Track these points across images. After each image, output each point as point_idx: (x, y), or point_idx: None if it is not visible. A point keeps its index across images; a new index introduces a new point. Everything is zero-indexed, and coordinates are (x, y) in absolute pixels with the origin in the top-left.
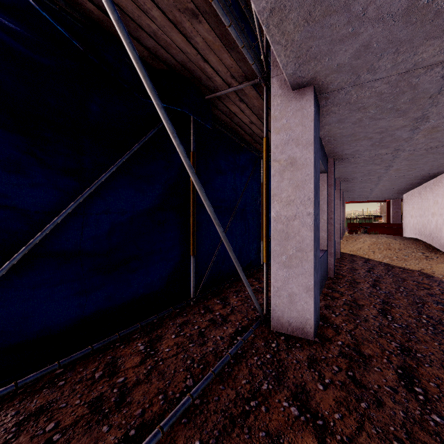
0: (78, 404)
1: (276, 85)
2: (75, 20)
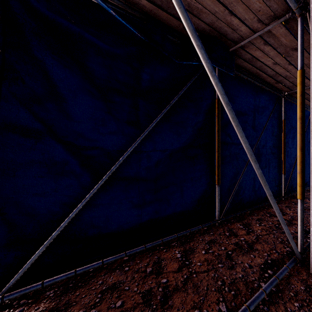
0: (135, 291)
1: None
2: (135, 17)
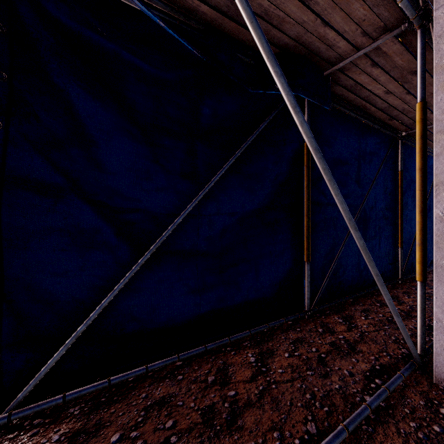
0: (192, 408)
1: (443, 18)
2: (192, 28)
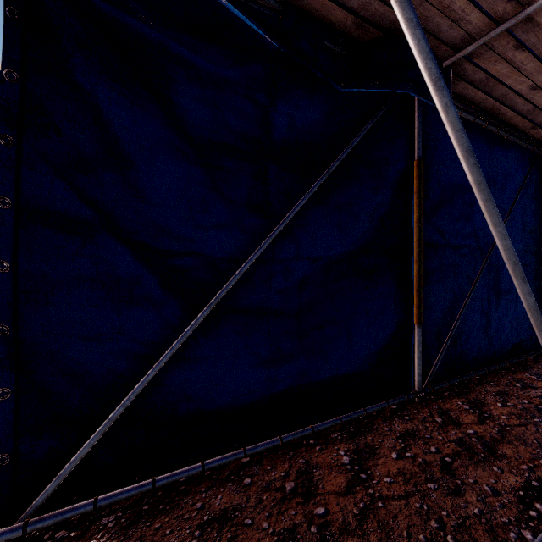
0: (265, 530)
1: None
2: (262, 8)
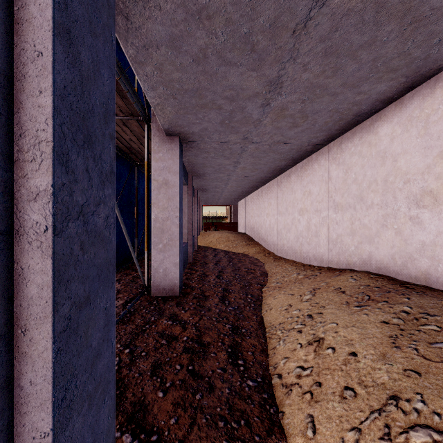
0: None
1: (155, 129)
2: None
